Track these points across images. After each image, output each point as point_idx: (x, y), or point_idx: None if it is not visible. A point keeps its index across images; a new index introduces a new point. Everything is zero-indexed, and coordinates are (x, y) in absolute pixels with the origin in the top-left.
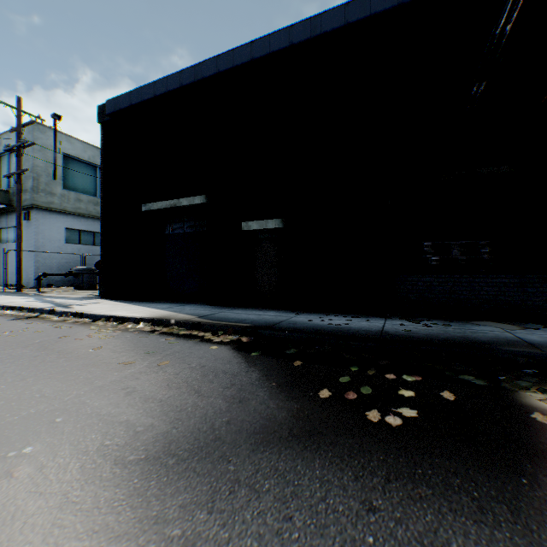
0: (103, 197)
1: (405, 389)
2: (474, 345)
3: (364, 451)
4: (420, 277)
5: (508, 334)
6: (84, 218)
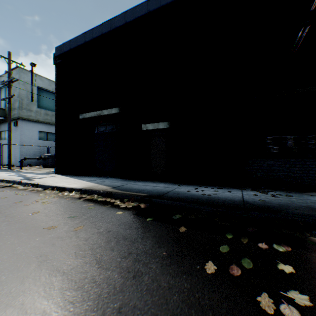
0: (56, 110)
1: (281, 262)
2: None
3: None
4: (265, 160)
5: None
6: (49, 125)
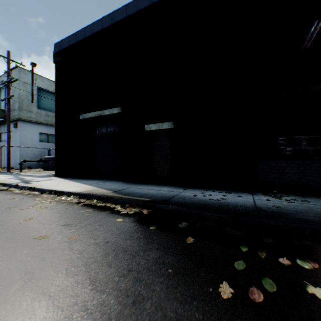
0: (56, 110)
1: (310, 283)
2: None
3: None
4: (277, 163)
5: None
6: (50, 126)
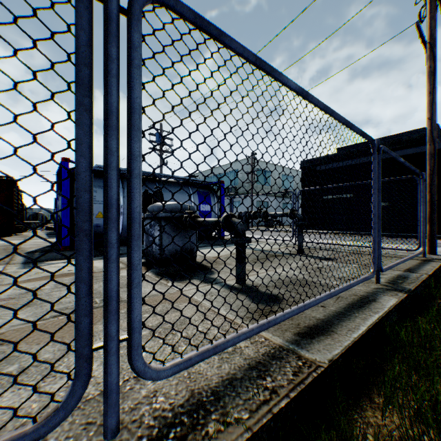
0: (303, 193)
1: None
2: None
3: None
4: None
5: None
6: (261, 195)
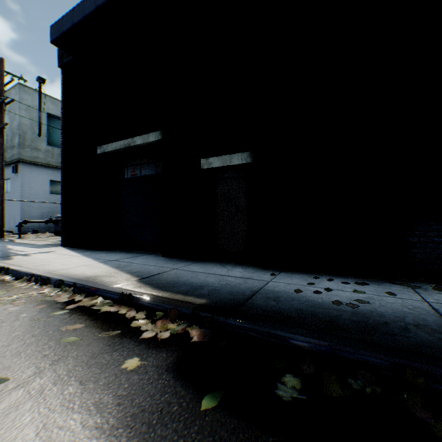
0: (63, 142)
1: None
2: None
3: None
4: None
5: None
6: None
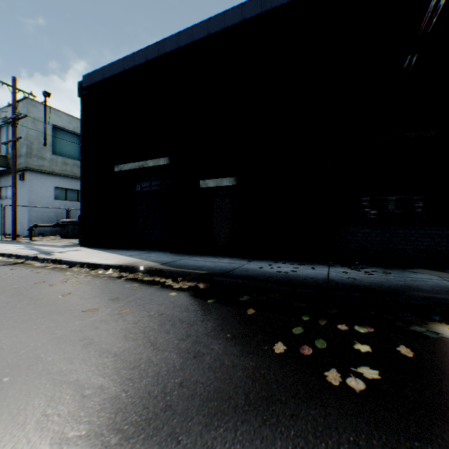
0: (82, 159)
1: (360, 342)
2: (419, 295)
3: (330, 428)
4: (360, 228)
5: (447, 283)
6: (69, 178)
